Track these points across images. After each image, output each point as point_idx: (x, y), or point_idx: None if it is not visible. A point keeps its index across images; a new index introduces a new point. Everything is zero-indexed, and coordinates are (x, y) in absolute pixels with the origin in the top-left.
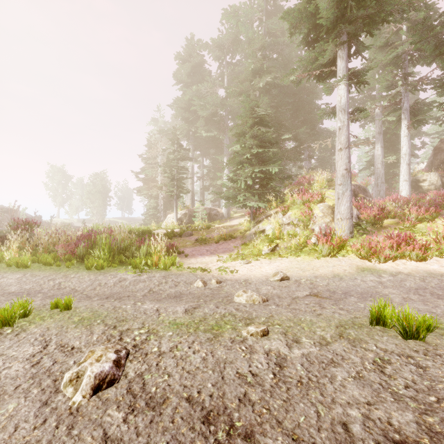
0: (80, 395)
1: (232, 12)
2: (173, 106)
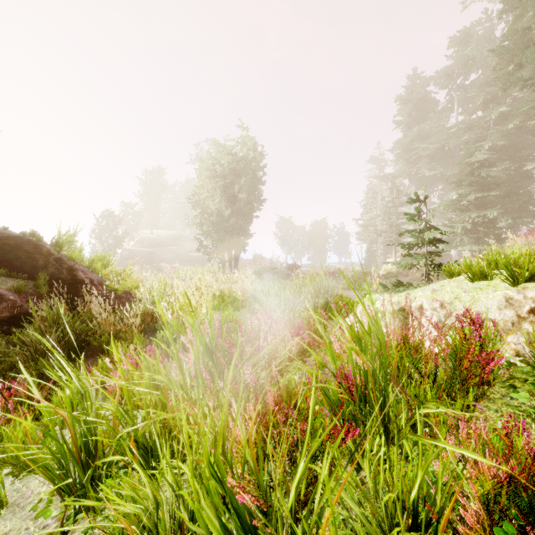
0: None
1: (461, 35)
2: (392, 150)
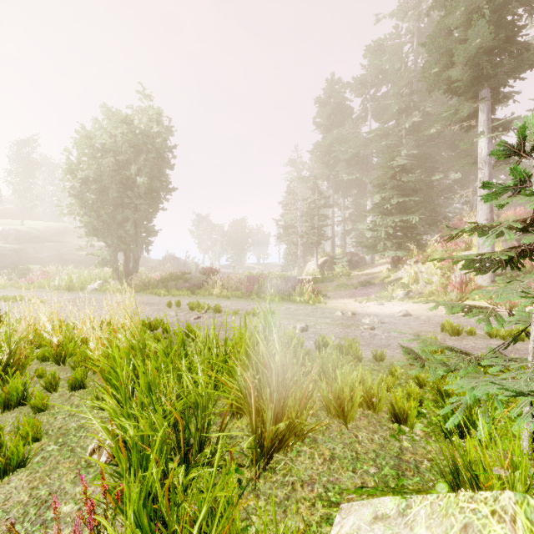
0: (298, 331)
1: (375, 46)
2: (312, 151)
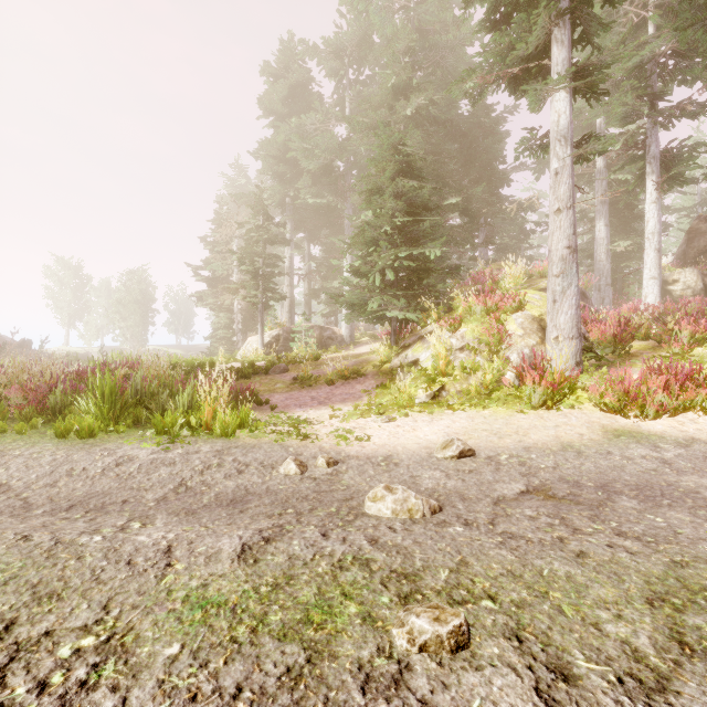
0: None
1: None
2: (257, 154)
